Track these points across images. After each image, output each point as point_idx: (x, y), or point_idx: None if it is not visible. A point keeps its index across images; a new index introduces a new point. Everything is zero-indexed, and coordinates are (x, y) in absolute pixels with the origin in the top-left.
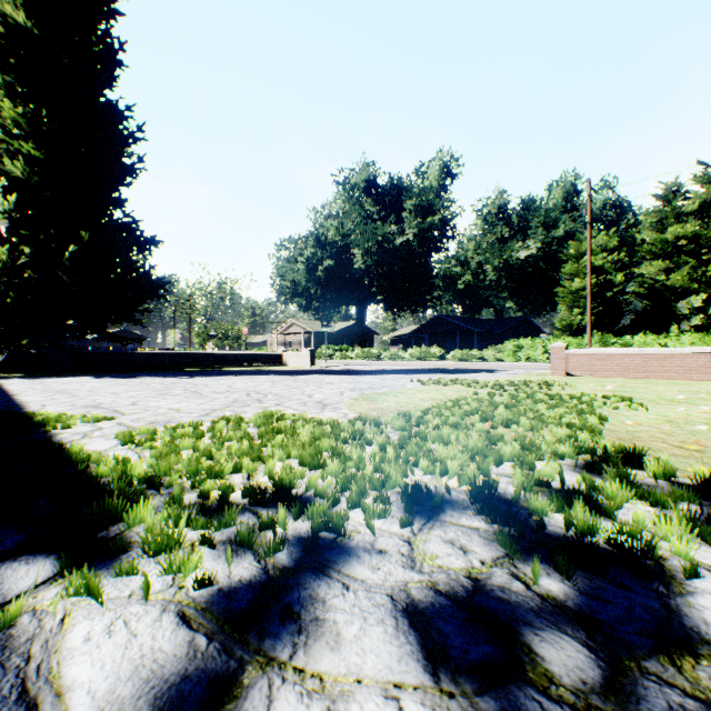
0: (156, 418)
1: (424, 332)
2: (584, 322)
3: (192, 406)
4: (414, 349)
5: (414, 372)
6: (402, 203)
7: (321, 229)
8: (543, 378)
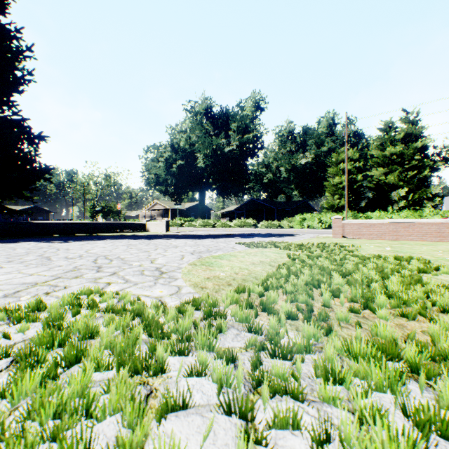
0: None
1: (243, 209)
2: (341, 204)
3: (16, 278)
4: (237, 220)
5: (239, 236)
6: (229, 126)
7: (175, 140)
8: (330, 240)
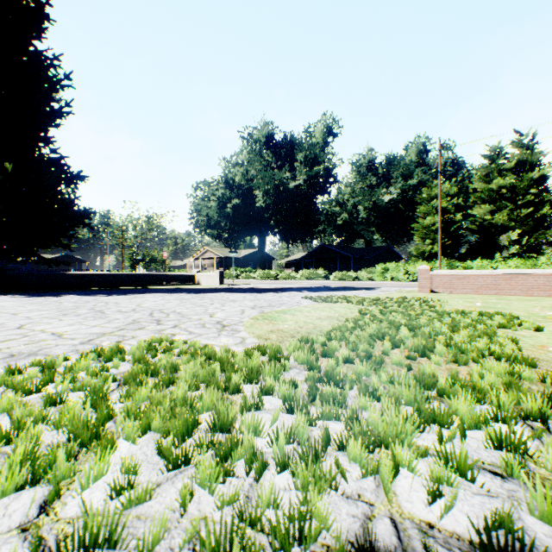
0: (23, 348)
1: (312, 258)
2: (434, 250)
3: (82, 329)
4: (304, 271)
5: (306, 290)
6: (294, 156)
7: (230, 174)
8: (414, 295)
